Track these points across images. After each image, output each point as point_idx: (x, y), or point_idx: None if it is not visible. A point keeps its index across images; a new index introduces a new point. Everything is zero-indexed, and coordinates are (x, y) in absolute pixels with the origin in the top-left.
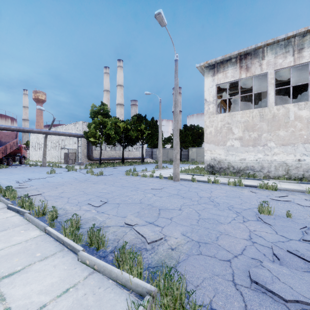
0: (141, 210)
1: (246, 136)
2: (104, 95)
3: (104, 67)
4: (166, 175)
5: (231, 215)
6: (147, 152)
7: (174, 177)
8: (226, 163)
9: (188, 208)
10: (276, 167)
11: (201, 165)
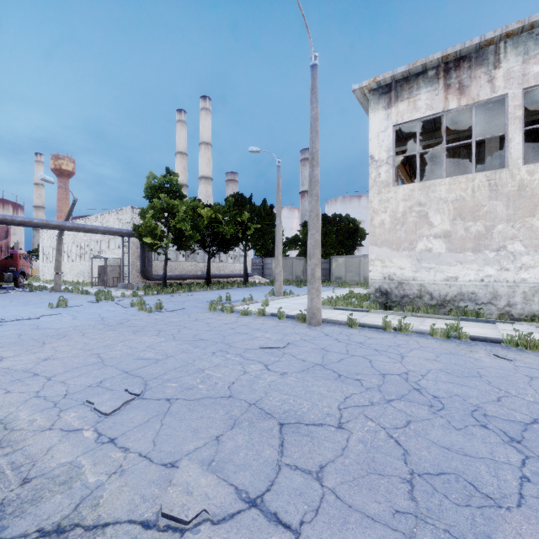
0: (228, 432)
1: (458, 231)
2: (177, 161)
3: (177, 110)
4: (291, 311)
5: (502, 453)
6: (254, 264)
7: (309, 316)
8: (415, 287)
9: (363, 420)
10: (526, 296)
11: (356, 289)
